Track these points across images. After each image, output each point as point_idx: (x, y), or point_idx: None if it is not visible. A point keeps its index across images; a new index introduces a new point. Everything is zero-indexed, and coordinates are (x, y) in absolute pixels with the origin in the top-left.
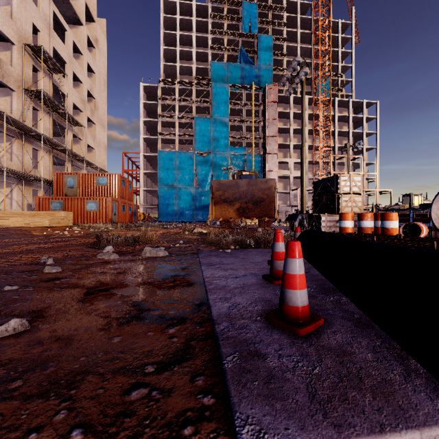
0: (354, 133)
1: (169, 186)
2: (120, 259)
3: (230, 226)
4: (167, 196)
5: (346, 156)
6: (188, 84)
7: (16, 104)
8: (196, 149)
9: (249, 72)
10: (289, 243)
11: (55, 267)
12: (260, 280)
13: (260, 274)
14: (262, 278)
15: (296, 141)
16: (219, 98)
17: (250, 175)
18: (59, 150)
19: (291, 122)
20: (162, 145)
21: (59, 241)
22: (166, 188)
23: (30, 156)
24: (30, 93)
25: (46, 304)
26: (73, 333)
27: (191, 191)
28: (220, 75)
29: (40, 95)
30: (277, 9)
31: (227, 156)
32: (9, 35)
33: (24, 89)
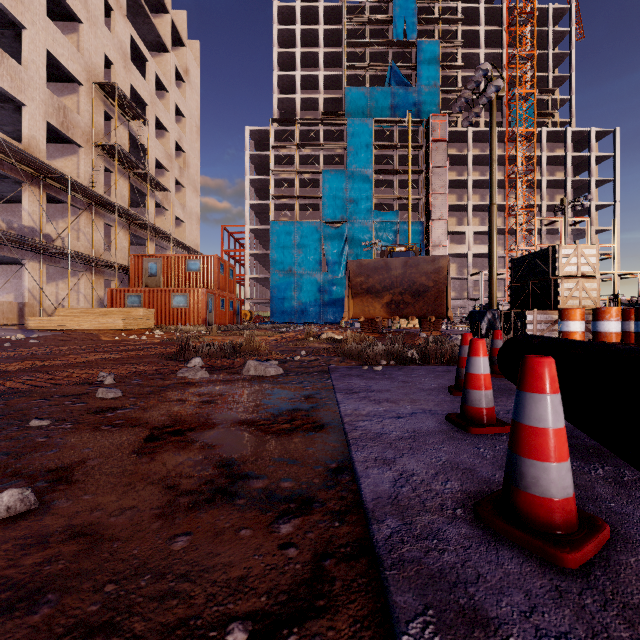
0: (574, 182)
1: (285, 271)
2: (210, 379)
3: (376, 329)
4: (282, 286)
5: (562, 220)
6: (312, 122)
7: (83, 165)
8: (324, 217)
9: (403, 98)
10: (530, 362)
11: (113, 390)
12: (442, 423)
13: (441, 411)
14: (445, 419)
15: (478, 199)
16: (359, 140)
17: (406, 253)
18: (138, 225)
19: (469, 170)
20: (275, 214)
21: (131, 349)
22: (281, 274)
23: (101, 234)
24: (101, 149)
25: (80, 457)
26: (108, 520)
27: (316, 279)
28: (360, 107)
29: (114, 151)
30: None
31: (370, 225)
32: (76, 72)
33: (94, 144)
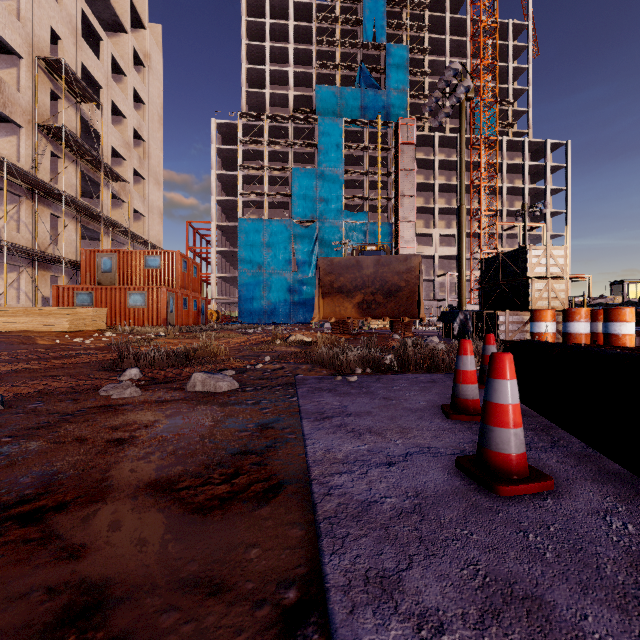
0: (532, 190)
1: (254, 270)
2: (141, 399)
3: (347, 330)
4: (251, 286)
5: (520, 225)
6: (282, 119)
7: (24, 147)
8: (294, 215)
9: (373, 100)
10: None
11: None
12: (453, 475)
13: (444, 449)
14: (455, 466)
15: (444, 203)
16: (329, 139)
17: (377, 252)
18: (90, 217)
19: (436, 174)
20: (244, 211)
21: (63, 356)
22: (250, 273)
23: (46, 226)
24: (46, 131)
25: None
26: None
27: (286, 278)
28: (330, 106)
29: (62, 134)
30: (415, 5)
31: (340, 225)
32: (15, 43)
33: (37, 125)
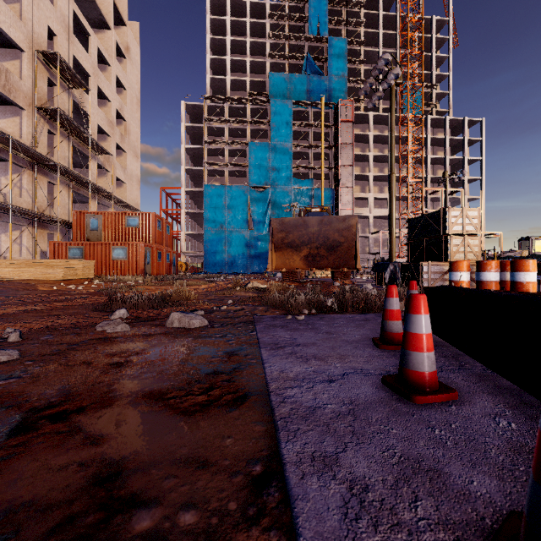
0: (452, 160)
1: (217, 228)
2: (130, 333)
3: (296, 278)
4: (214, 241)
5: (442, 190)
6: (240, 101)
7: (26, 126)
8: (251, 182)
9: (317, 85)
10: None
11: (8, 352)
12: (380, 389)
13: (373, 370)
14: (381, 383)
15: (377, 171)
16: (280, 118)
17: (320, 213)
18: (80, 184)
19: (370, 147)
20: (208, 178)
21: (61, 299)
22: (213, 231)
23: (44, 191)
24: (44, 113)
25: None
26: None
27: (244, 235)
28: (281, 90)
29: (57, 115)
30: (353, 4)
31: (289, 190)
32: (18, 39)
33: (36, 107)
